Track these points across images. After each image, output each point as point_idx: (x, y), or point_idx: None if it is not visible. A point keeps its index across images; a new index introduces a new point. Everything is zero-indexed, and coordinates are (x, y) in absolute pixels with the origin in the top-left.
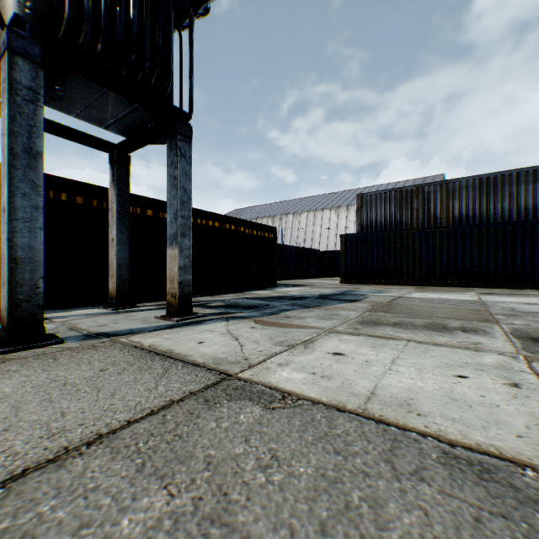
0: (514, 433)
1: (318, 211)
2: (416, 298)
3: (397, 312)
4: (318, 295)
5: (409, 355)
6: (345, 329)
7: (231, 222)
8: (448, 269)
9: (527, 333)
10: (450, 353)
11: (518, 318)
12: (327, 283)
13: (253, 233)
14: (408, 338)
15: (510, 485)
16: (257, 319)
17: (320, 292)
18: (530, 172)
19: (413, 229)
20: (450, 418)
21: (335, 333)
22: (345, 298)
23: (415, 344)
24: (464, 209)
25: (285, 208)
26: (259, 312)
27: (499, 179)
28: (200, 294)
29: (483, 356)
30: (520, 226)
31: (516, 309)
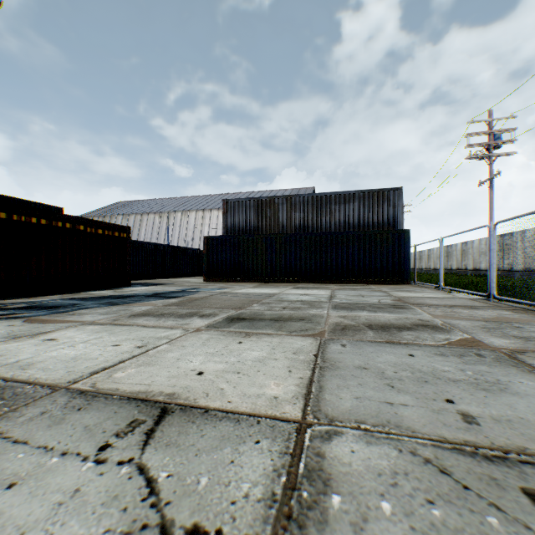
0: (71, 371)
1: (207, 211)
2: (235, 293)
3: (189, 305)
4: (155, 293)
5: (112, 336)
6: (105, 321)
7: (66, 220)
8: (286, 269)
9: (243, 315)
10: (149, 332)
11: (265, 305)
12: (192, 281)
13: (98, 232)
14: (142, 324)
15: (2, 393)
16: (33, 318)
17: (162, 290)
18: (343, 195)
19: (262, 234)
20: (44, 369)
21: (87, 325)
22: (173, 295)
23: (137, 328)
24: (302, 220)
25: (175, 205)
26: (52, 311)
27: (325, 199)
28: (18, 296)
29: (168, 332)
30: (331, 236)
31: (284, 299)
